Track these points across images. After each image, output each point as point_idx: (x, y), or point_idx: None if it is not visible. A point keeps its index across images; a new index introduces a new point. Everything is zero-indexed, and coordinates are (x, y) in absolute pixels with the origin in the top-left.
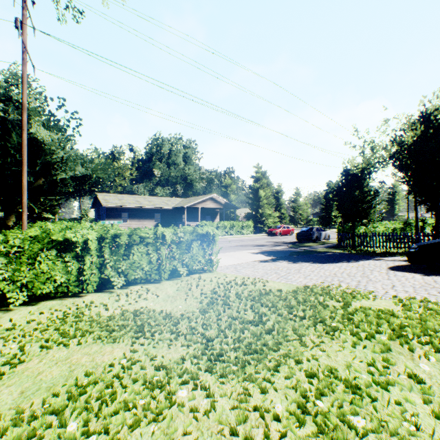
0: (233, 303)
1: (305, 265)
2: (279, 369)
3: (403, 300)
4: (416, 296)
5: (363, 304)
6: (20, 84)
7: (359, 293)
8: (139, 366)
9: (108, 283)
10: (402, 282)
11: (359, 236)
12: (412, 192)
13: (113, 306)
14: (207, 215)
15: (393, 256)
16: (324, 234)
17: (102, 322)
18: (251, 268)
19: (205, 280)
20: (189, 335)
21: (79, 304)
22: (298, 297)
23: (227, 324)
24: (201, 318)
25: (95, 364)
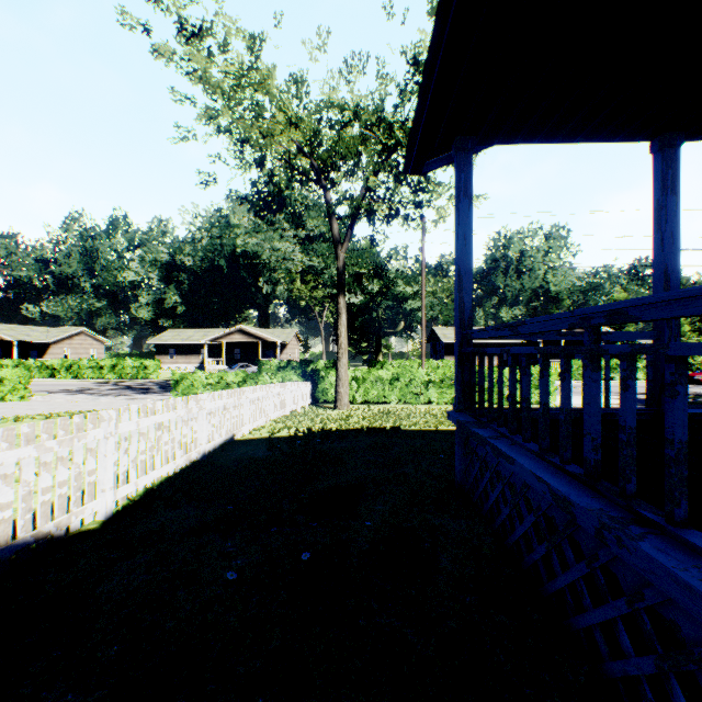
0: None
1: None
2: None
3: None
4: None
5: None
6: (393, 255)
7: None
8: None
9: None
10: None
11: None
12: None
13: None
14: None
15: None
16: None
17: None
18: None
19: (535, 404)
20: None
21: None
22: None
23: None
24: None
25: None
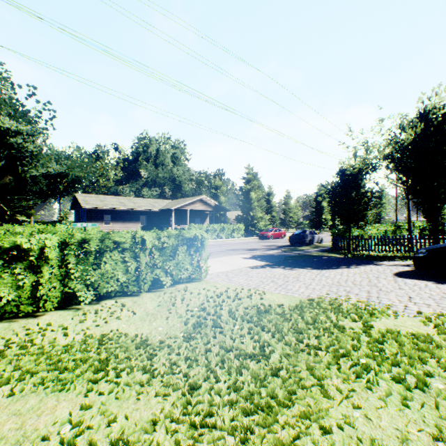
0: (226, 324)
1: (303, 272)
2: (299, 445)
3: (431, 318)
4: (443, 312)
5: (385, 324)
6: None
7: (375, 309)
8: (87, 440)
9: (74, 298)
10: (418, 293)
11: (354, 239)
12: (411, 193)
13: (75, 330)
14: (197, 218)
15: (393, 260)
16: (317, 237)
17: (53, 355)
18: (244, 276)
19: (192, 293)
20: (167, 376)
21: (31, 327)
22: (305, 315)
23: (218, 359)
24: (185, 347)
25: (22, 436)
